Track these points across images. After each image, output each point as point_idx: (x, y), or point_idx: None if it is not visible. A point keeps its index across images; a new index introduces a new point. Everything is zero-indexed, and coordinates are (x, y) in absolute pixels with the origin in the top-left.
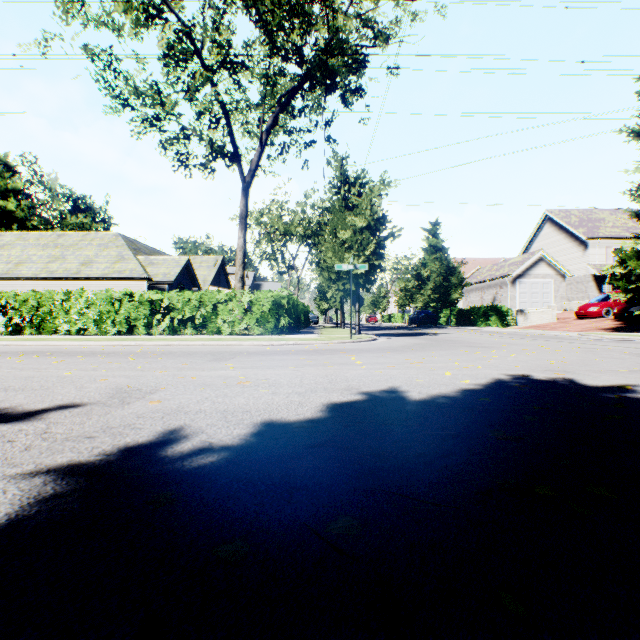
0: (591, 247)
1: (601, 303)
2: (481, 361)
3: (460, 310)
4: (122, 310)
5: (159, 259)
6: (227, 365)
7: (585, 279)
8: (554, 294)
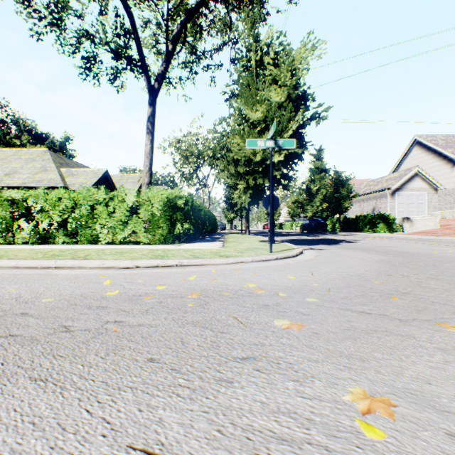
0: None
1: None
2: None
3: (346, 218)
4: None
5: (79, 171)
6: None
7: (453, 192)
8: (427, 204)
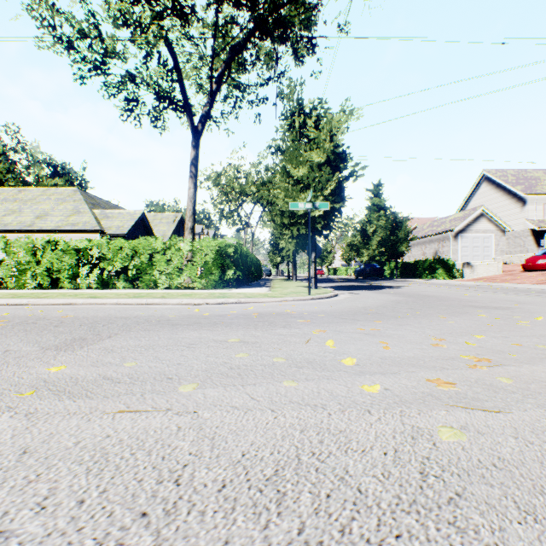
0: (529, 203)
1: None
2: None
3: (404, 263)
4: (44, 260)
5: (114, 213)
6: (48, 370)
7: (523, 234)
8: (494, 248)
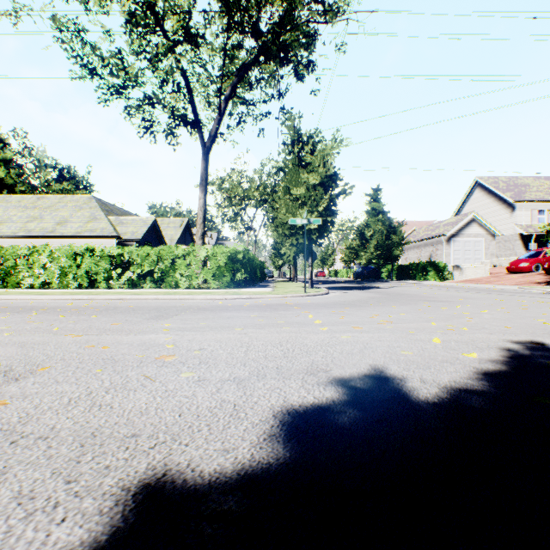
0: (518, 209)
1: (531, 259)
2: (458, 320)
3: (400, 266)
4: (83, 264)
5: (128, 219)
6: (164, 325)
7: (512, 238)
8: (485, 251)
